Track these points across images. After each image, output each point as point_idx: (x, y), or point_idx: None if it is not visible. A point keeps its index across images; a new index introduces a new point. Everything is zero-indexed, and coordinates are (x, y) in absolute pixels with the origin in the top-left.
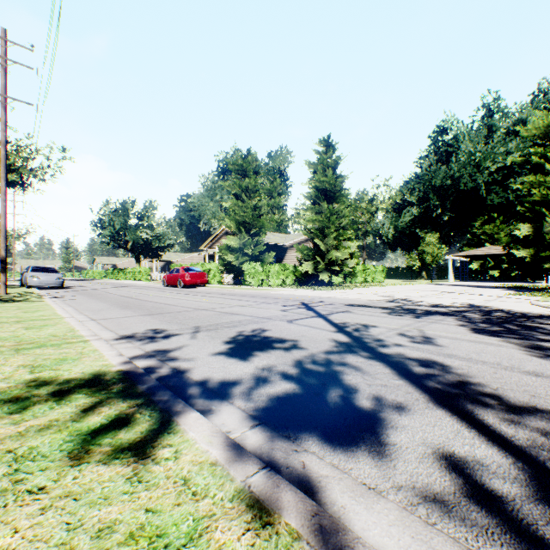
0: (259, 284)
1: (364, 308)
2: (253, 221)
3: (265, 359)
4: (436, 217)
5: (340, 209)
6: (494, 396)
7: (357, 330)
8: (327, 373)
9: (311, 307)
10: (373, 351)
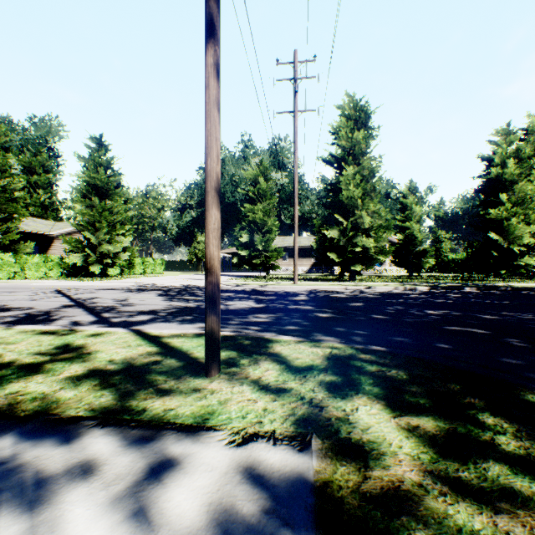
0: (11, 276)
1: (111, 290)
2: (2, 204)
3: (3, 314)
4: None
5: (114, 206)
6: (119, 310)
7: (86, 300)
8: (45, 314)
9: (64, 292)
10: (83, 306)
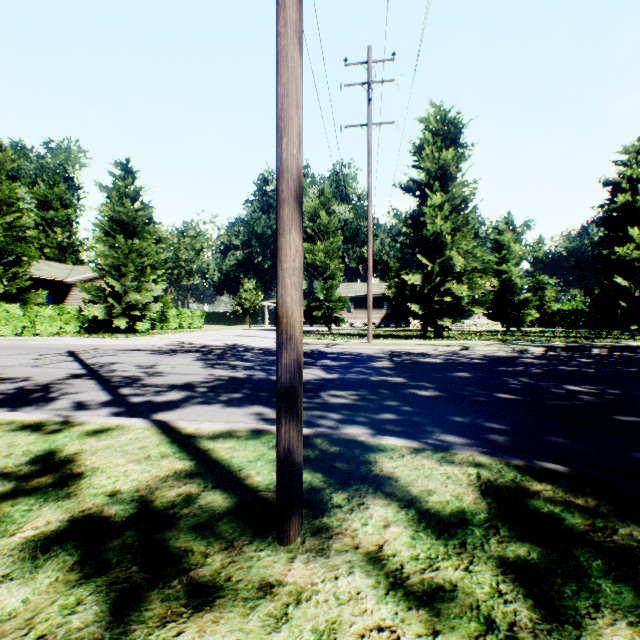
0: (19, 332)
1: (137, 351)
2: (8, 245)
3: None
4: (259, 264)
5: (144, 246)
6: (143, 383)
7: (102, 366)
8: (43, 388)
9: (77, 354)
10: (97, 376)
